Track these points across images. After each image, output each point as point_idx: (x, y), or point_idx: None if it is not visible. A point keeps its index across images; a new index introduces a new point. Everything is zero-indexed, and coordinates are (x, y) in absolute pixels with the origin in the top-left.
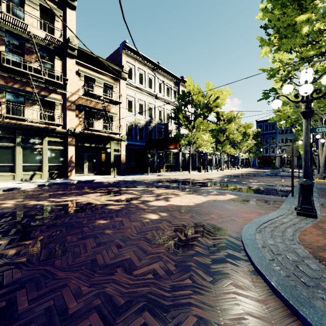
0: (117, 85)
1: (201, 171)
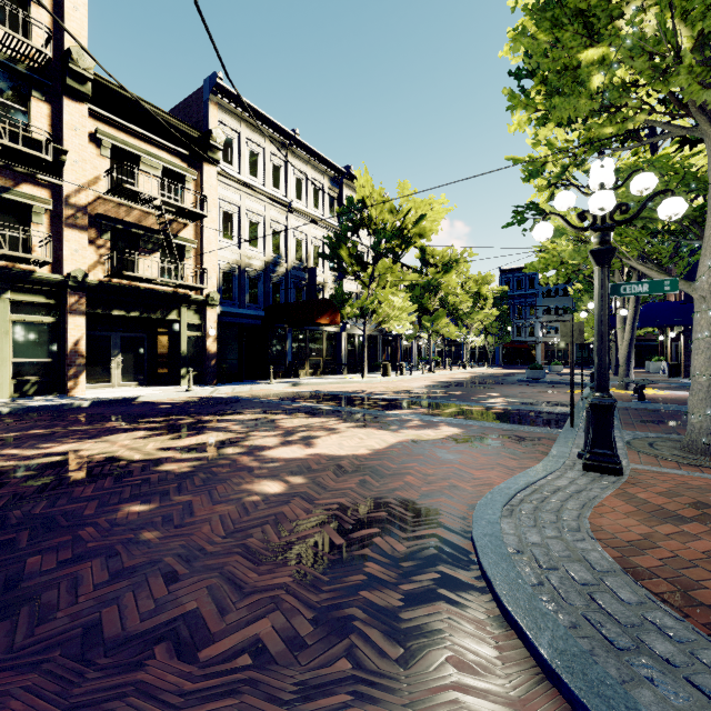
0: (197, 174)
1: (388, 375)
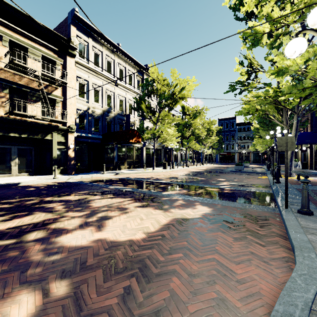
0: (63, 61)
1: (166, 168)
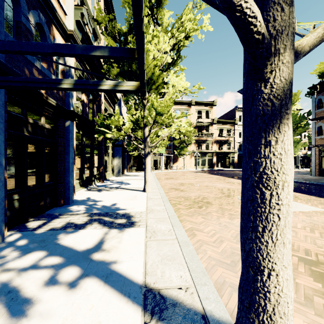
0: (233, 127)
1: None
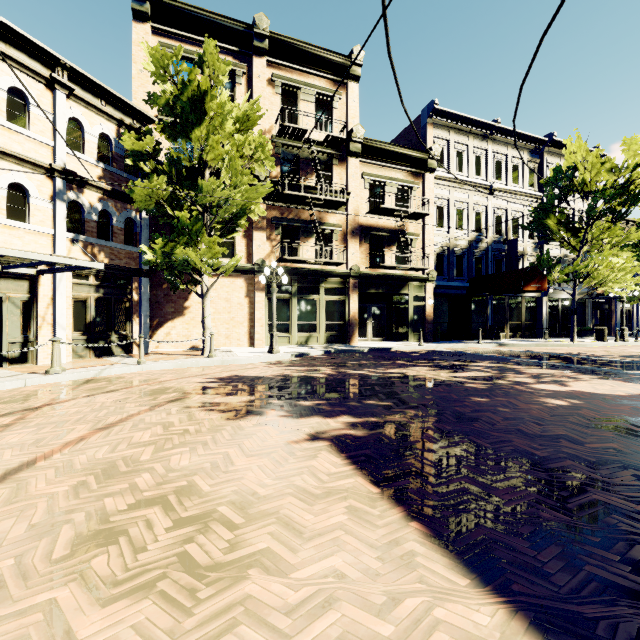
0: (419, 184)
1: (604, 340)
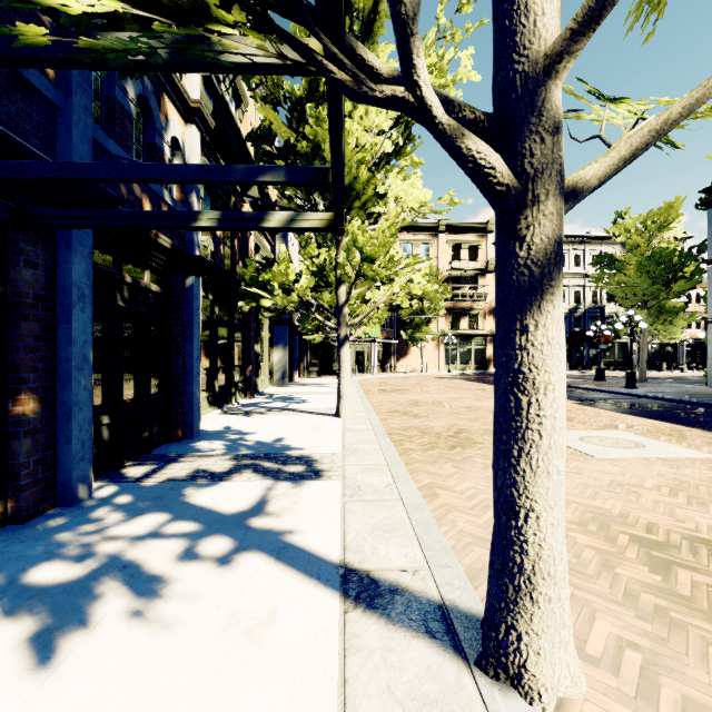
0: None
1: (662, 371)
